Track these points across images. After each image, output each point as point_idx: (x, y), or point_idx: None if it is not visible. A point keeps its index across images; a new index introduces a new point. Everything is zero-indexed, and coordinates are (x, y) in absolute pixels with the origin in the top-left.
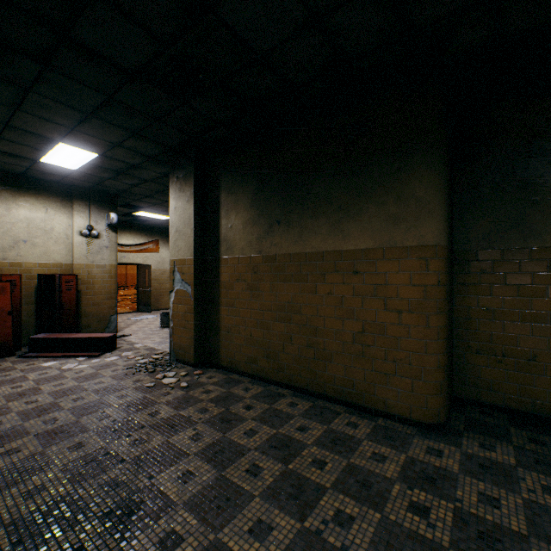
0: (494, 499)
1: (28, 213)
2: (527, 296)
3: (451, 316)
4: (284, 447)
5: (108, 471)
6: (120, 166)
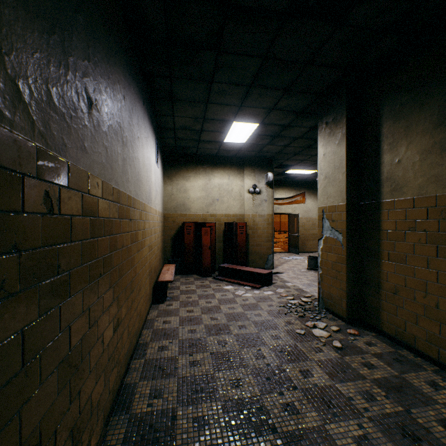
0: None
1: (219, 181)
2: None
3: None
4: None
5: (259, 437)
6: (274, 130)
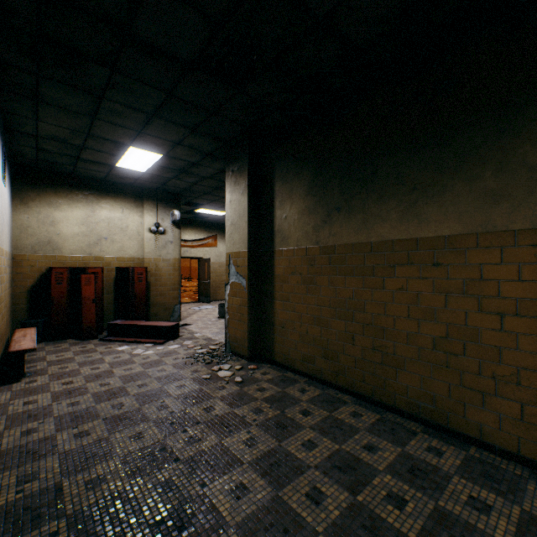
0: None
1: (108, 214)
2: None
3: None
4: (349, 469)
5: (162, 469)
6: (181, 165)
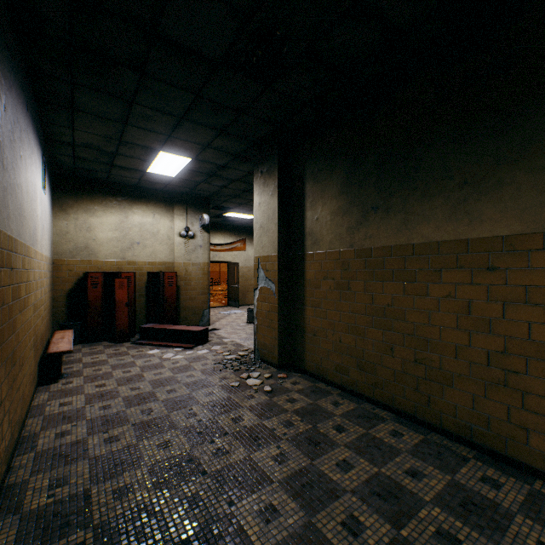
0: None
1: (140, 219)
2: None
3: None
4: (391, 497)
5: (189, 483)
6: (210, 168)
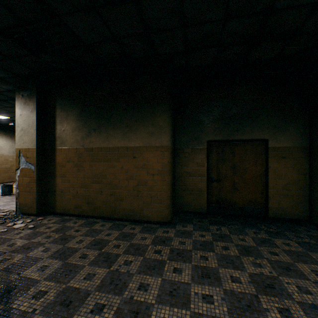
0: (184, 242)
1: None
2: (199, 167)
3: (174, 176)
4: (99, 244)
5: None
6: None
